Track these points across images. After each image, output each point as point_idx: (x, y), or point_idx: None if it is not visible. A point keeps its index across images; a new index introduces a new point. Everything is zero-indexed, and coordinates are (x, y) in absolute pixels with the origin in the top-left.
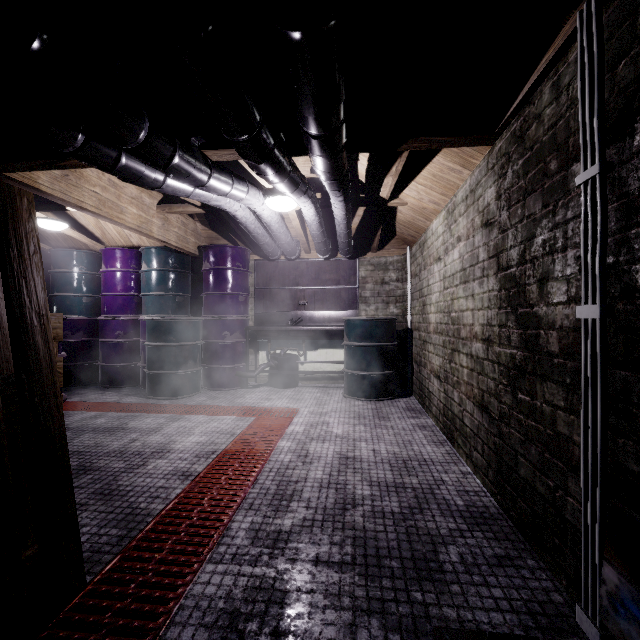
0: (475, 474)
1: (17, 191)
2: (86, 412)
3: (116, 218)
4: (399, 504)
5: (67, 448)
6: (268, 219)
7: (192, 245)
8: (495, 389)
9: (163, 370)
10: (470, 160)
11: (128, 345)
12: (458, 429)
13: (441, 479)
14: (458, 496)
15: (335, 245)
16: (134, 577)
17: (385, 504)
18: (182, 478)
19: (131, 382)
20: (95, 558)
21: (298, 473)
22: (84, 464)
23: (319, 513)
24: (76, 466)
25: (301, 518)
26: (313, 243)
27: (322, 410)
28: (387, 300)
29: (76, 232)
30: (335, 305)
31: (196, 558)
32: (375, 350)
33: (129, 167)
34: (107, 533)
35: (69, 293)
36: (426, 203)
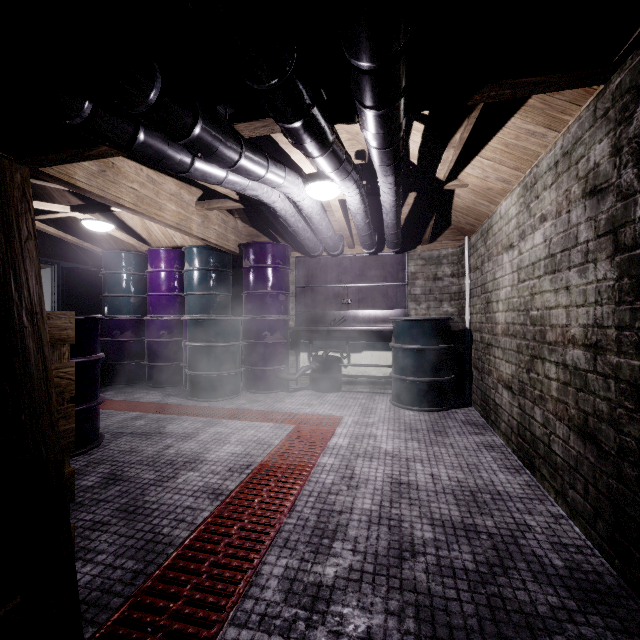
0: (571, 519)
1: (7, 165)
2: (128, 412)
3: (154, 215)
4: (473, 557)
5: (63, 475)
6: (309, 210)
7: (232, 243)
8: (610, 413)
9: (203, 371)
10: (560, 117)
11: (172, 345)
12: (542, 456)
13: (525, 523)
14: (553, 552)
15: (381, 238)
16: (141, 636)
17: (454, 555)
18: (212, 497)
19: (174, 382)
20: (103, 601)
21: (342, 500)
22: (115, 472)
23: (369, 561)
24: (107, 474)
25: (346, 567)
26: (357, 237)
27: (368, 420)
28: (440, 298)
29: (123, 234)
30: (381, 304)
31: (216, 615)
32: (428, 354)
33: (149, 145)
34: (122, 565)
35: (118, 294)
36: (492, 182)
